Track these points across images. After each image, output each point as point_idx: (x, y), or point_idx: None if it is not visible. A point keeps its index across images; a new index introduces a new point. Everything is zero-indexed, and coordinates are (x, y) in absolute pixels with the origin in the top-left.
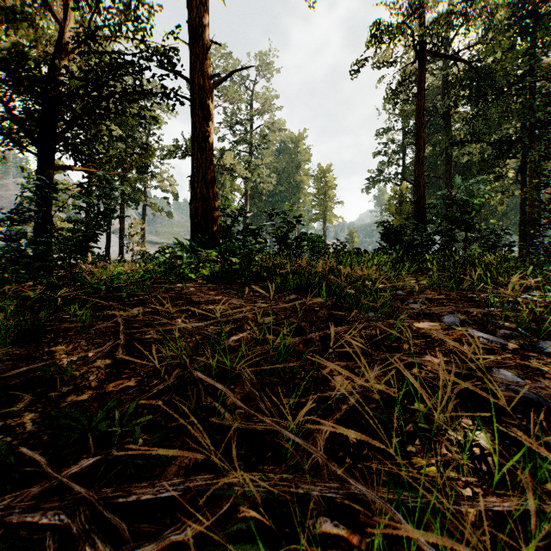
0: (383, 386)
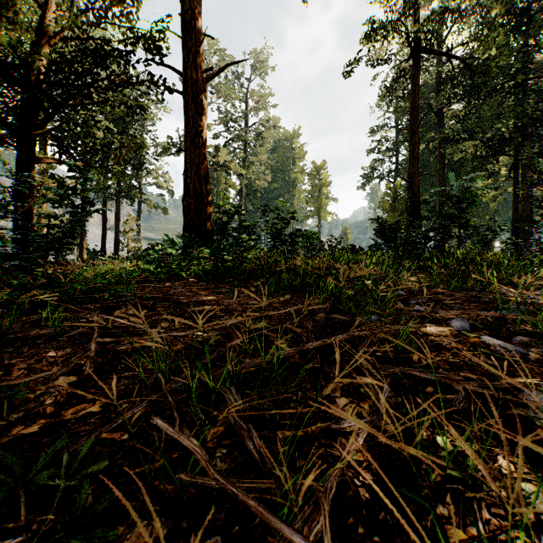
0: (420, 453)
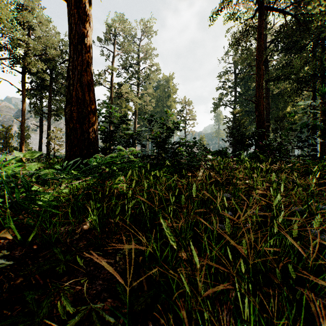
0: None
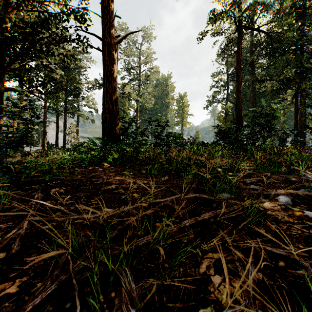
0: None
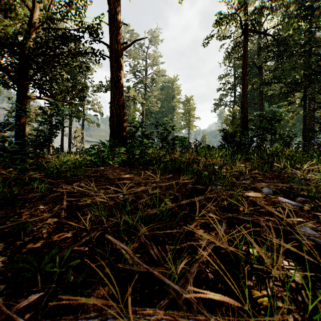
0: (235, 249)
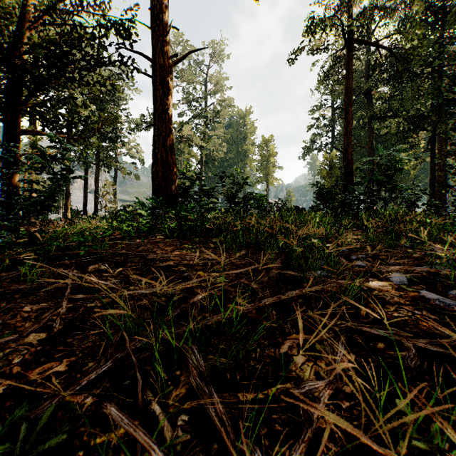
0: None
